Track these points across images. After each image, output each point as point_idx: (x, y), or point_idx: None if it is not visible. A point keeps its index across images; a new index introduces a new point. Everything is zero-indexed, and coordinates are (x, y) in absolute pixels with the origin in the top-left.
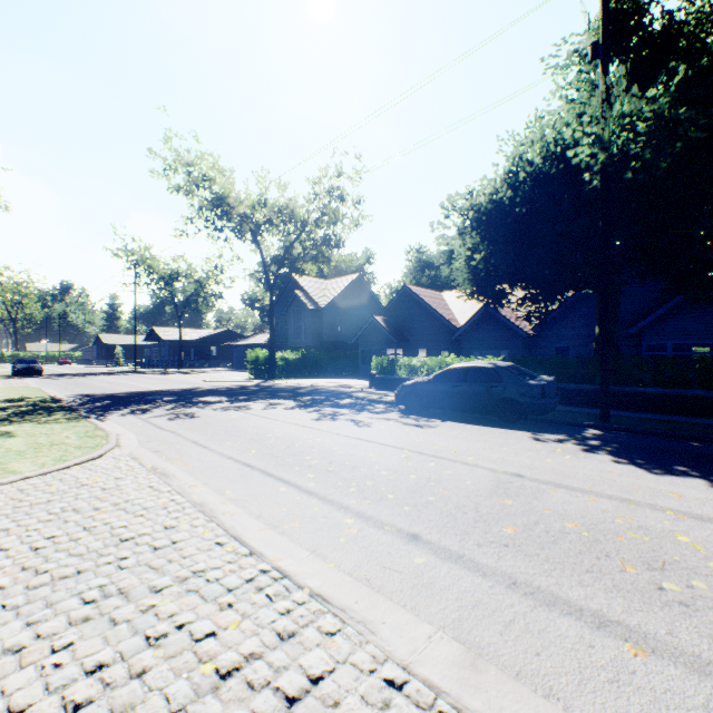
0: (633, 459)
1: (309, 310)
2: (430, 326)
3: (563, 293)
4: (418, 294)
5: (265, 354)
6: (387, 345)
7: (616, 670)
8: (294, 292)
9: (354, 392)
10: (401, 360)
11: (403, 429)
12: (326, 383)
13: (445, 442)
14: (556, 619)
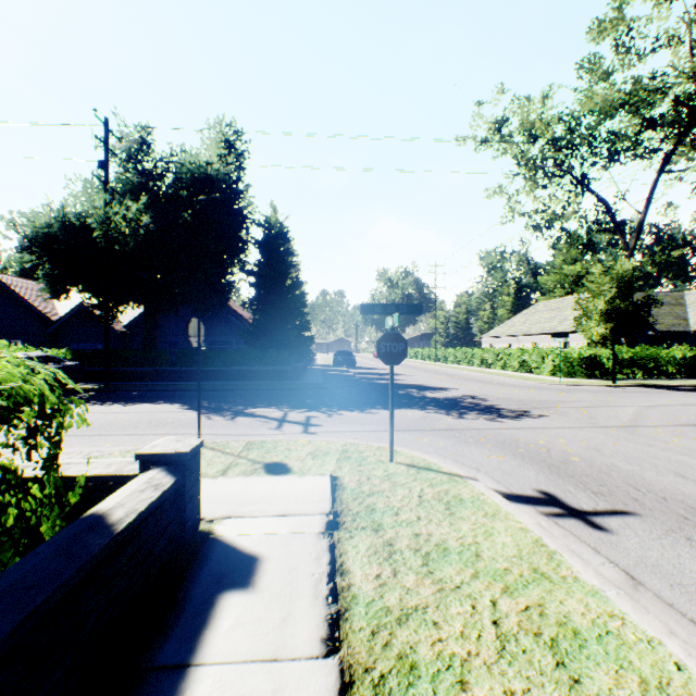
0: None
1: None
2: (26, 318)
3: (122, 304)
4: (9, 284)
5: None
6: None
7: None
8: None
9: None
10: None
11: None
12: None
13: None
14: None
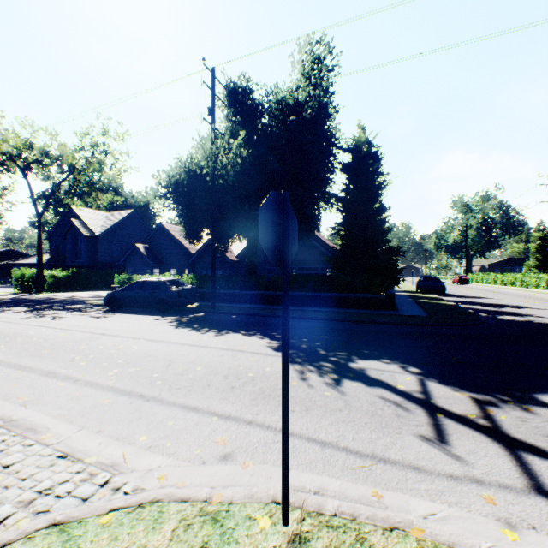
0: (183, 324)
1: (84, 236)
2: (178, 253)
3: (230, 237)
4: (169, 230)
5: (33, 272)
6: (147, 266)
7: (3, 375)
8: (71, 221)
9: (93, 300)
10: (135, 277)
11: (83, 319)
12: (86, 295)
13: (95, 324)
14: (5, 369)
